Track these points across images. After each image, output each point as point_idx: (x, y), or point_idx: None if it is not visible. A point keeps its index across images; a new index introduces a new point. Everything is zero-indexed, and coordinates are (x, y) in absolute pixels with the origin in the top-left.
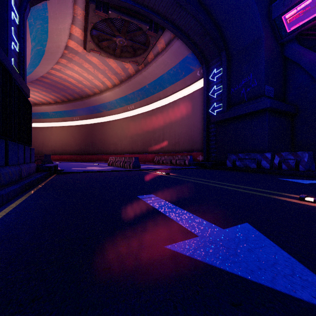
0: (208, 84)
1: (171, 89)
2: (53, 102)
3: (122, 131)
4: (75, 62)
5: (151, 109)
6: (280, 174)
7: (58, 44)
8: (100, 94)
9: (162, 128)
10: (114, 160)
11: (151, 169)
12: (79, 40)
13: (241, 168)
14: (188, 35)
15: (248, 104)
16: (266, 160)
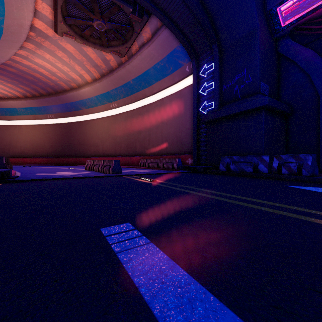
0: (198, 80)
1: (157, 86)
2: (21, 97)
3: (104, 131)
4: (46, 48)
5: (136, 108)
6: (281, 179)
7: (20, 22)
8: (79, 89)
9: (148, 128)
10: (92, 164)
11: (135, 174)
12: (49, 21)
13: (236, 172)
14: (177, 23)
15: (242, 102)
16: (264, 164)
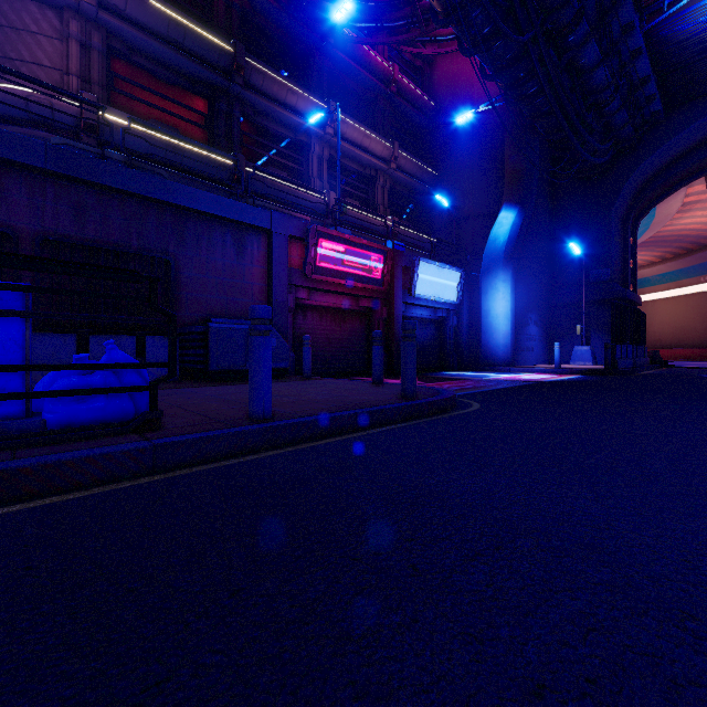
0: None
1: None
2: (657, 261)
3: None
4: (697, 209)
5: None
6: None
7: (667, 214)
8: None
9: None
10: None
11: None
12: (700, 192)
13: None
14: None
15: None
16: None
